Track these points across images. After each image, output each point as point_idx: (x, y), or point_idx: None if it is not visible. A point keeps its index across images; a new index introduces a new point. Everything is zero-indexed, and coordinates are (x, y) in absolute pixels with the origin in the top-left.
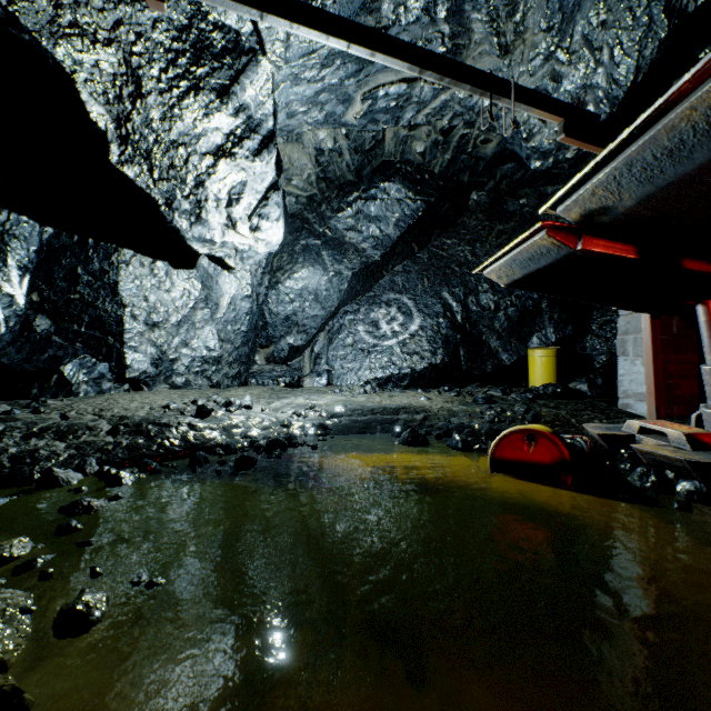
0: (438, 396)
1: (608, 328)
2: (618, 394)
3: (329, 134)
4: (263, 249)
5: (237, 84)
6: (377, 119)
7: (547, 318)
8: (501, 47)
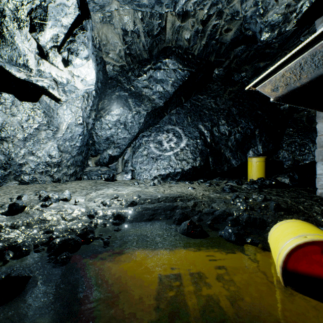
0: (198, 186)
1: (293, 145)
2: (317, 186)
3: (130, 18)
4: (81, 86)
5: None
6: (161, 1)
7: (258, 140)
8: None
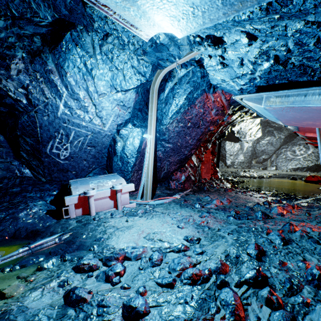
0: (315, 173)
1: None
2: None
3: None
4: (256, 138)
5: (253, 122)
6: None
7: None
8: None
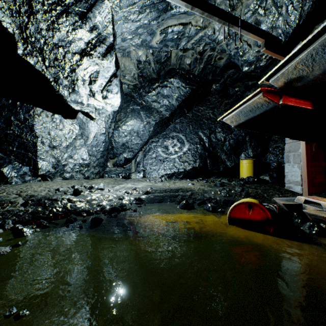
0: (197, 182)
1: (277, 149)
2: (285, 182)
3: (143, 53)
4: (110, 109)
5: (90, 12)
6: (167, 44)
7: (248, 145)
8: (230, 6)
